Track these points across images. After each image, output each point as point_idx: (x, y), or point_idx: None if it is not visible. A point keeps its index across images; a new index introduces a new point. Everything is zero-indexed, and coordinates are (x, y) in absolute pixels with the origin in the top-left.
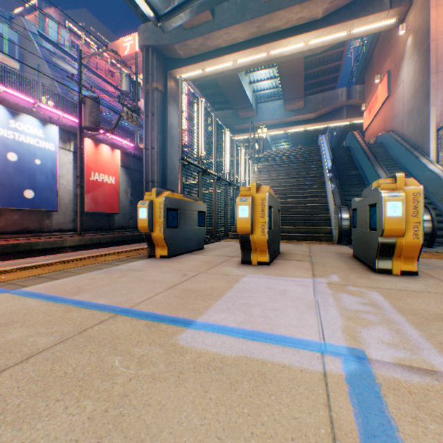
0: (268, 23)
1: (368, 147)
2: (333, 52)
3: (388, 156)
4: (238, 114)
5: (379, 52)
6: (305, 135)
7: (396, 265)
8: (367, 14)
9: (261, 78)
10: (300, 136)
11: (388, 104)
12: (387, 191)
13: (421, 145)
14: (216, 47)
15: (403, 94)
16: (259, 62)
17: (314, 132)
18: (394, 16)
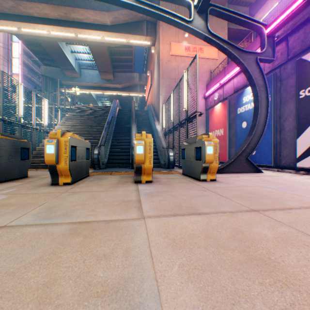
0: (73, 14)
1: (135, 112)
2: (127, 49)
3: (148, 118)
4: (65, 73)
5: (150, 58)
6: (121, 98)
7: (62, 180)
8: (136, 34)
9: (81, 51)
10: (116, 98)
11: (152, 89)
12: (49, 139)
13: (158, 114)
14: (30, 14)
15: (155, 85)
16: (71, 39)
17: (126, 97)
18: (150, 41)
